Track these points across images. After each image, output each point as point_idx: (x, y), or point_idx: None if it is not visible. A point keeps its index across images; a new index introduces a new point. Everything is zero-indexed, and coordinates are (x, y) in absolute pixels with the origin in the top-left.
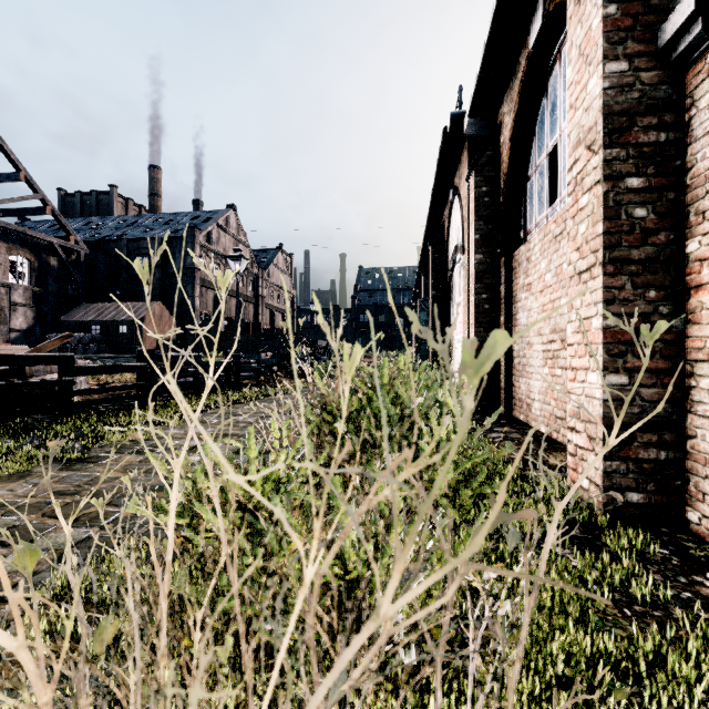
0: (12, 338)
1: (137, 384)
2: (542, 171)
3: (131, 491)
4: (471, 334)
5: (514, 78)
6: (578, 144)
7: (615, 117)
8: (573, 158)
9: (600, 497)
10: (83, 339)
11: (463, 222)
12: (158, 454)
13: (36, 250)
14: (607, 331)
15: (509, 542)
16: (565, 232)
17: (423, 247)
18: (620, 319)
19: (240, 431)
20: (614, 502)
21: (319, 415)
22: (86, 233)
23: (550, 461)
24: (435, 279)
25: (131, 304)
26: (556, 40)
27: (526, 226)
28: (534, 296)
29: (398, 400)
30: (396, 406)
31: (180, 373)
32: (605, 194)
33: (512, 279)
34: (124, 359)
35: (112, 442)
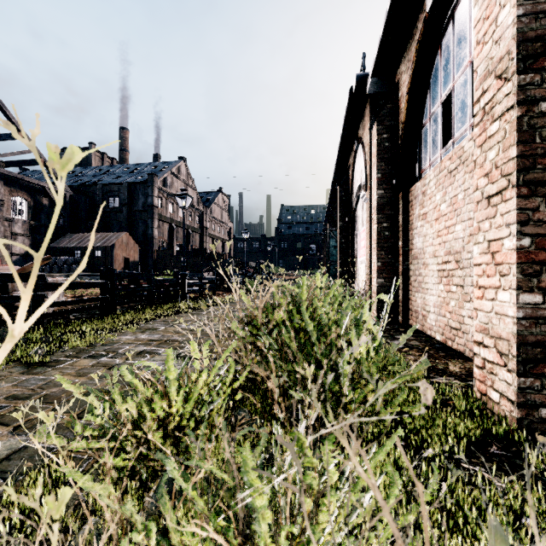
0: (13, 260)
1: (100, 298)
2: (435, 118)
3: (24, 428)
4: (373, 256)
5: (411, 40)
6: (487, 76)
7: (529, 44)
8: (480, 91)
9: (514, 412)
10: (67, 261)
11: (366, 164)
12: (109, 359)
13: (31, 193)
14: (521, 252)
15: (490, 542)
16: (460, 167)
17: (332, 188)
18: (535, 240)
19: (182, 337)
20: (528, 417)
21: (244, 329)
22: (71, 179)
23: (450, 368)
24: (342, 213)
25: (104, 234)
26: (450, 3)
27: (421, 166)
28: (429, 224)
29: (315, 314)
30: (313, 319)
31: (136, 288)
32: (519, 118)
33: (408, 210)
34: (98, 276)
35: (73, 347)
